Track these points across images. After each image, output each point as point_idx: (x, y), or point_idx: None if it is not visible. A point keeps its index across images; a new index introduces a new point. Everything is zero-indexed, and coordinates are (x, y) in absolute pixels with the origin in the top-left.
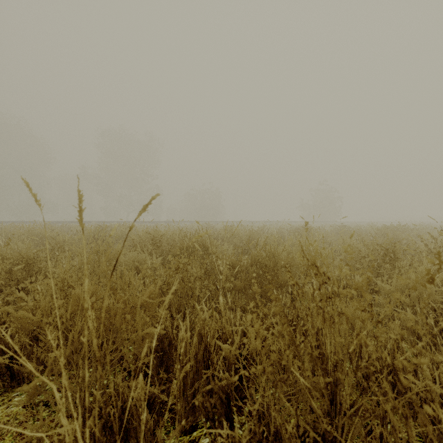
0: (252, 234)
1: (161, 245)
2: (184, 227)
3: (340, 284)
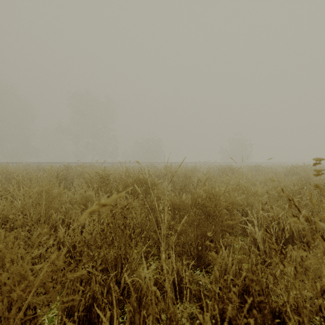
0: (188, 173)
1: (109, 183)
2: (133, 166)
3: (280, 224)
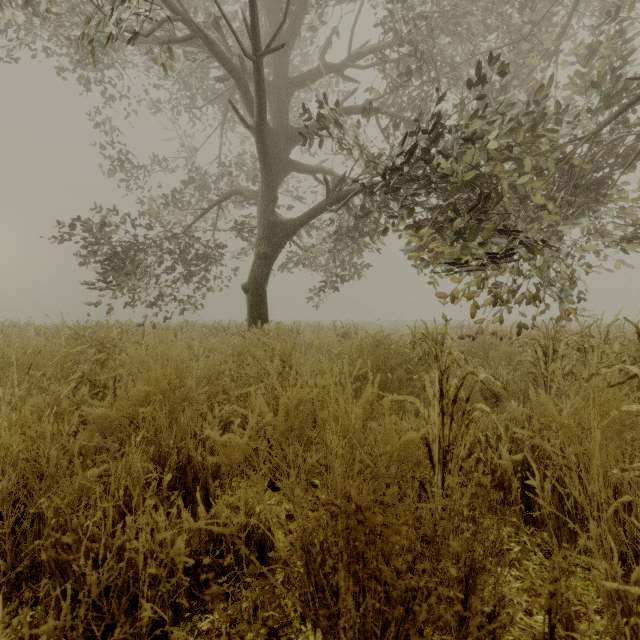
0: None
1: None
2: None
3: None
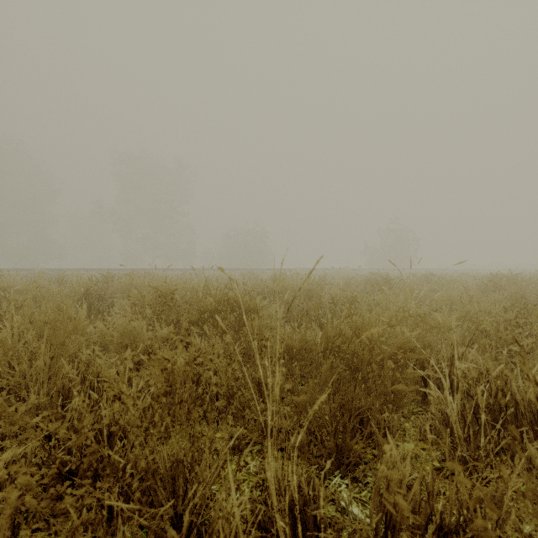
0: (313, 288)
1: (175, 305)
2: (220, 276)
3: (491, 385)
